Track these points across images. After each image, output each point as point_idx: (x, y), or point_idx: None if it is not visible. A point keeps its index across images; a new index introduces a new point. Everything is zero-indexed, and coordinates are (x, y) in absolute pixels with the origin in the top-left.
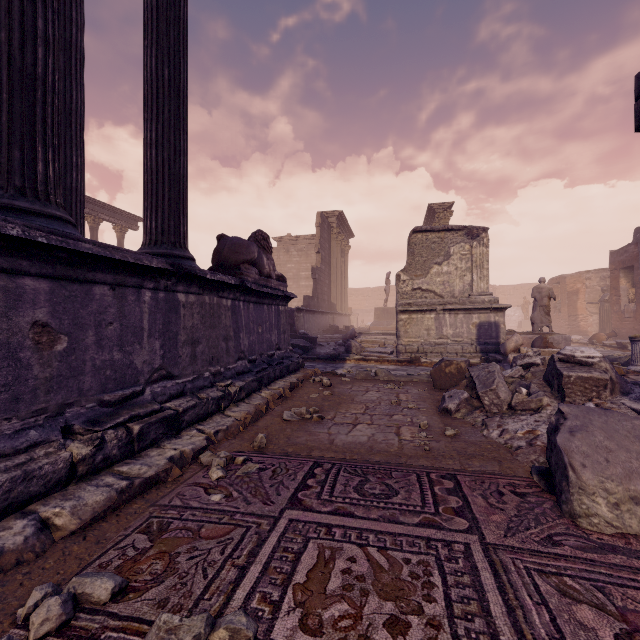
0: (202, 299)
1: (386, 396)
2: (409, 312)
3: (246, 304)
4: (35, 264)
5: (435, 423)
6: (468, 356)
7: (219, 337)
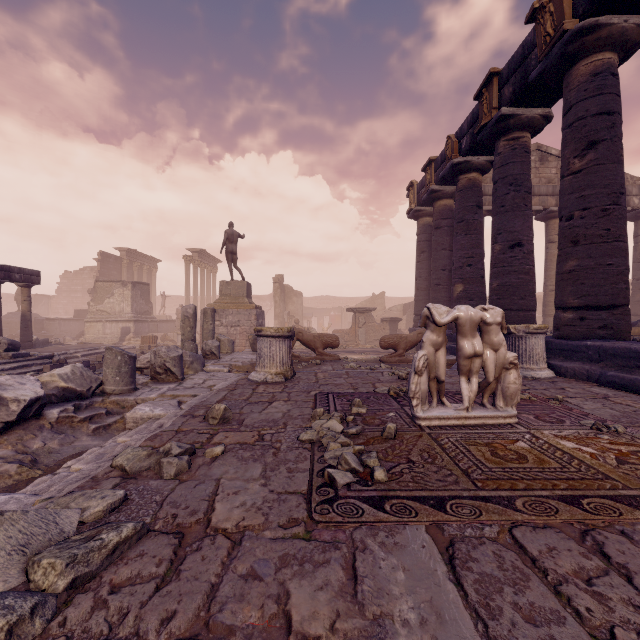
0: None
1: None
2: (90, 322)
3: None
4: None
5: None
6: (111, 343)
7: None
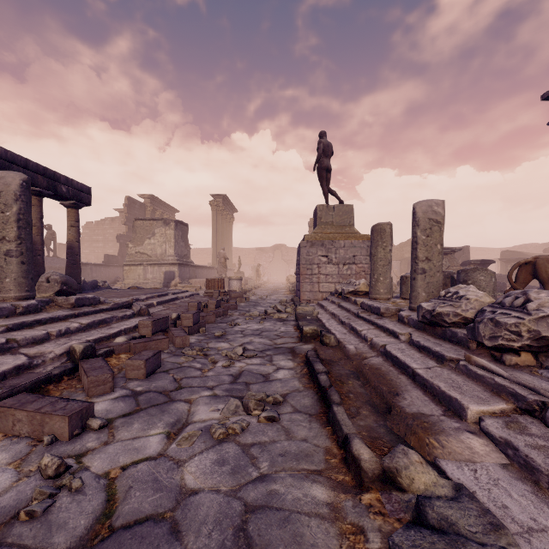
0: None
1: None
2: (129, 265)
3: None
4: None
5: None
6: None
7: None
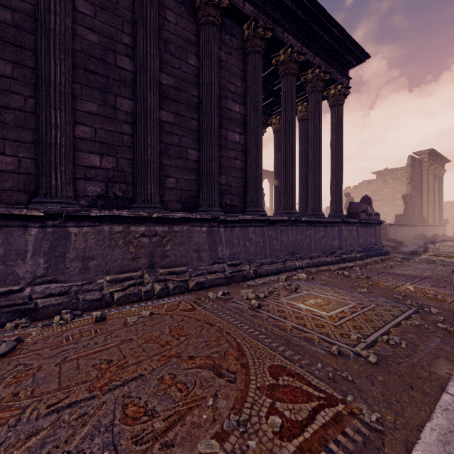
0: (347, 227)
1: (429, 267)
2: None
3: (361, 227)
4: (322, 224)
5: (443, 274)
6: None
7: (352, 239)
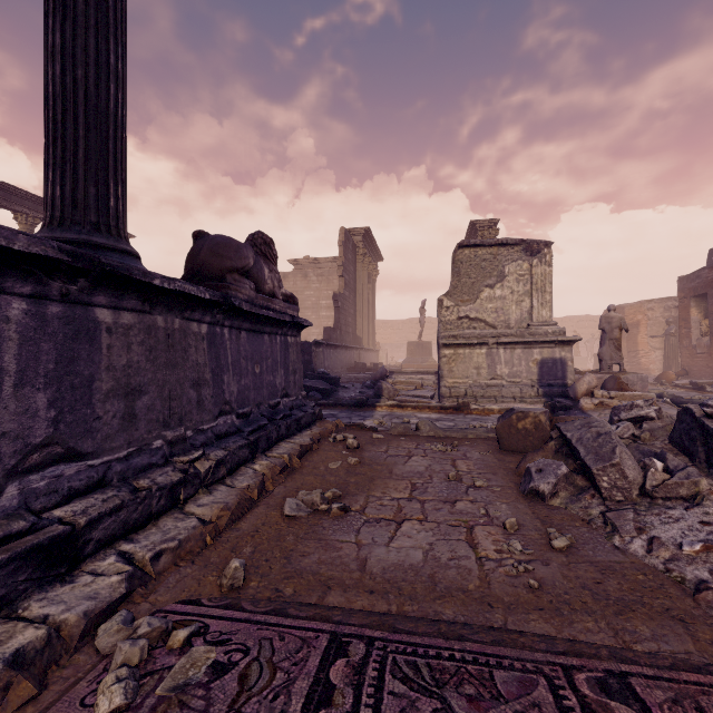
0: (150, 321)
1: (438, 465)
2: (454, 346)
3: (234, 332)
4: None
5: (526, 518)
6: (529, 401)
7: (184, 382)
